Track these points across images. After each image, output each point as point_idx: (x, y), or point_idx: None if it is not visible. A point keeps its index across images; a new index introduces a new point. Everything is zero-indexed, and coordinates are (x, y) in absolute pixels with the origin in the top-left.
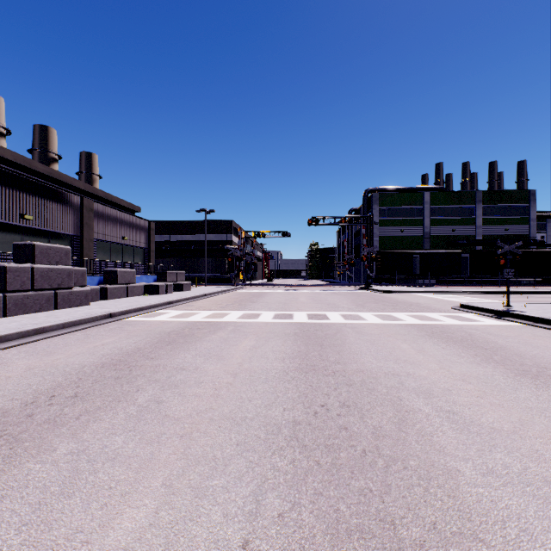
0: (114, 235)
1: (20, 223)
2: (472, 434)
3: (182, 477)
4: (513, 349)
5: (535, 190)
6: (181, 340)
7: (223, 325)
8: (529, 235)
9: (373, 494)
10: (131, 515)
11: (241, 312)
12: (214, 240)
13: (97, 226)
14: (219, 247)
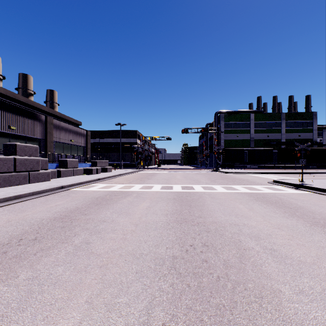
0: (65, 139)
1: (8, 131)
2: (287, 265)
3: (99, 296)
4: (307, 208)
5: (316, 112)
6: (104, 202)
7: (130, 193)
8: (313, 139)
9: (225, 308)
10: (63, 324)
11: (141, 185)
12: (126, 142)
13: (55, 133)
14: (129, 146)
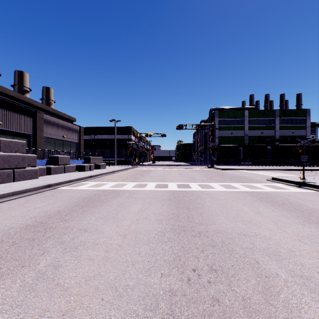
0: (57, 134)
1: None
2: None
3: None
4: None
5: (309, 109)
6: (91, 204)
7: (122, 193)
8: (306, 136)
9: None
10: None
11: (135, 183)
12: (121, 138)
13: (46, 129)
14: (124, 142)
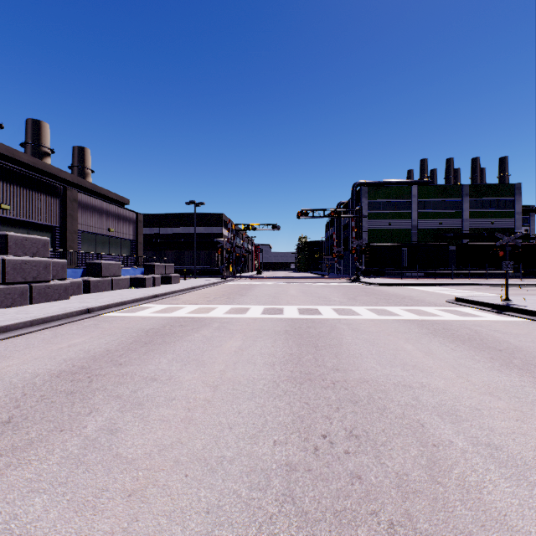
0: (99, 226)
1: None
2: (534, 487)
3: None
4: (530, 350)
5: (520, 184)
6: (159, 340)
7: (208, 322)
8: (515, 228)
9: None
10: None
11: (229, 307)
12: (204, 233)
13: (82, 217)
14: (209, 240)
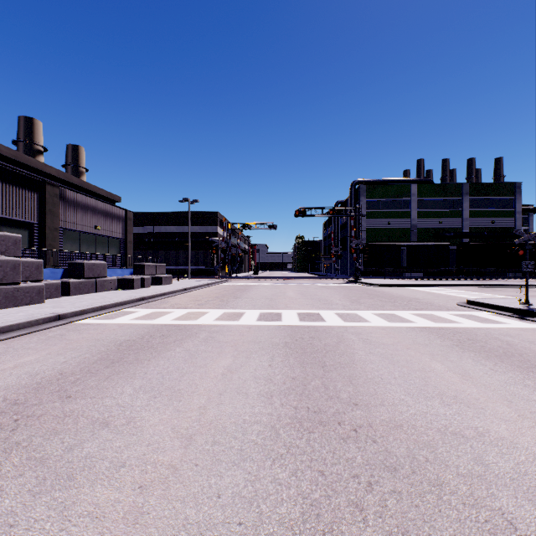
0: (84, 224)
1: None
2: None
3: None
4: None
5: (520, 183)
6: (130, 357)
7: (195, 331)
8: (515, 228)
9: None
10: None
11: (221, 311)
12: (199, 232)
13: (64, 214)
14: (204, 239)
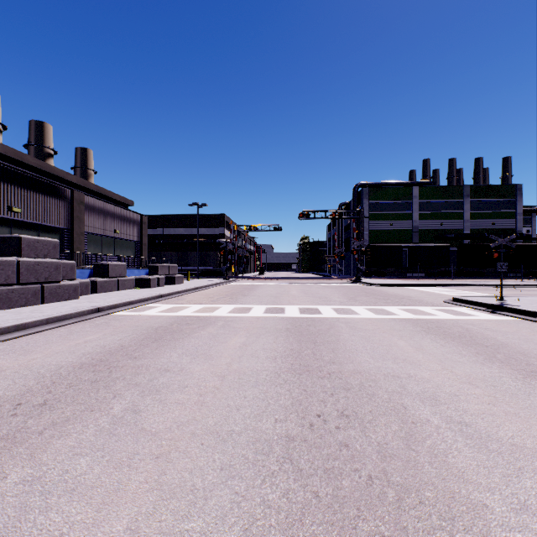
0: (105, 228)
1: (8, 216)
2: (492, 453)
3: (152, 517)
4: (515, 346)
5: (521, 185)
6: (168, 337)
7: (213, 320)
8: (516, 229)
9: None
10: None
11: (232, 306)
12: (207, 234)
13: (88, 220)
14: (212, 241)
